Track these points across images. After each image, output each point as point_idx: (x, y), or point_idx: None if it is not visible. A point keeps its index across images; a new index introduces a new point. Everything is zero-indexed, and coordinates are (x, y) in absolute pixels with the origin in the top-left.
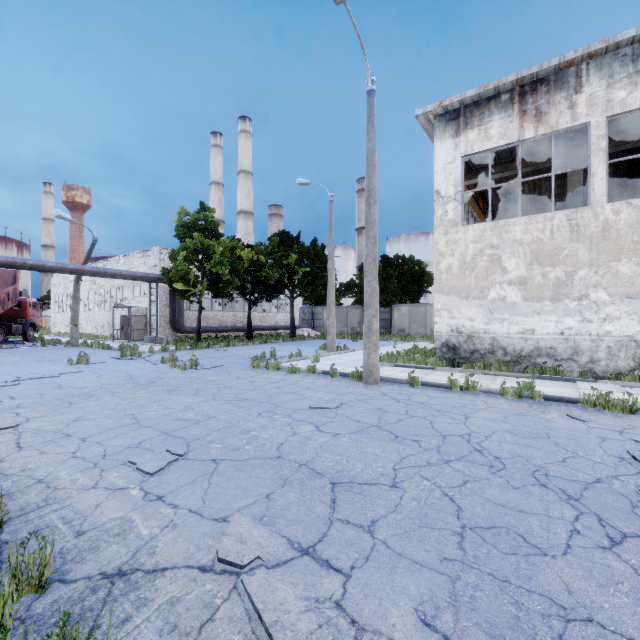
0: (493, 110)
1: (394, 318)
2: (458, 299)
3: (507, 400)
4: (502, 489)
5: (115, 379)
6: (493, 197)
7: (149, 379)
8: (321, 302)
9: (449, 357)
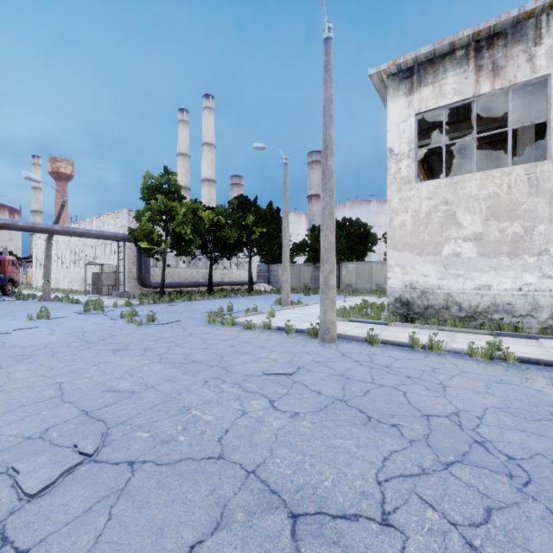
0: (448, 67)
1: (342, 274)
2: (412, 255)
3: (478, 362)
4: (551, 531)
5: (65, 336)
6: (436, 162)
7: (100, 336)
8: (276, 260)
9: (402, 312)
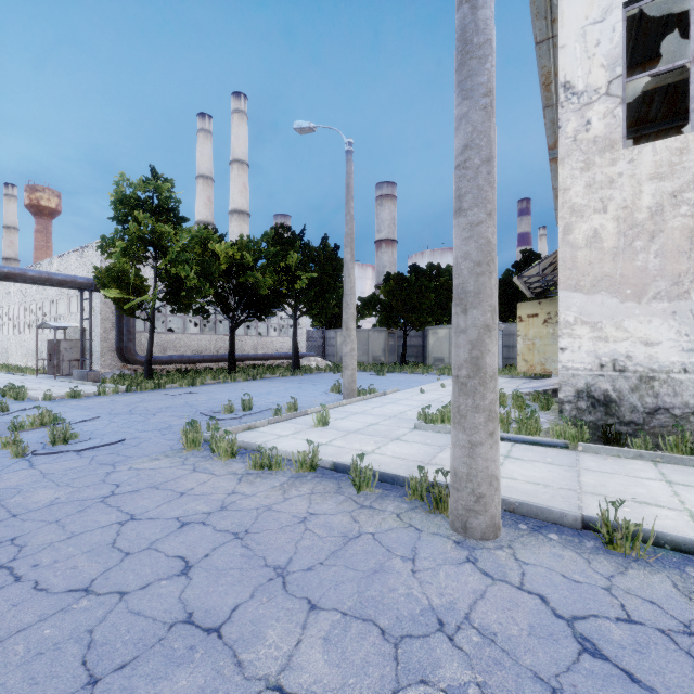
0: None
1: (429, 344)
2: (616, 300)
3: None
4: None
5: None
6: None
7: None
8: (334, 324)
9: (594, 420)
